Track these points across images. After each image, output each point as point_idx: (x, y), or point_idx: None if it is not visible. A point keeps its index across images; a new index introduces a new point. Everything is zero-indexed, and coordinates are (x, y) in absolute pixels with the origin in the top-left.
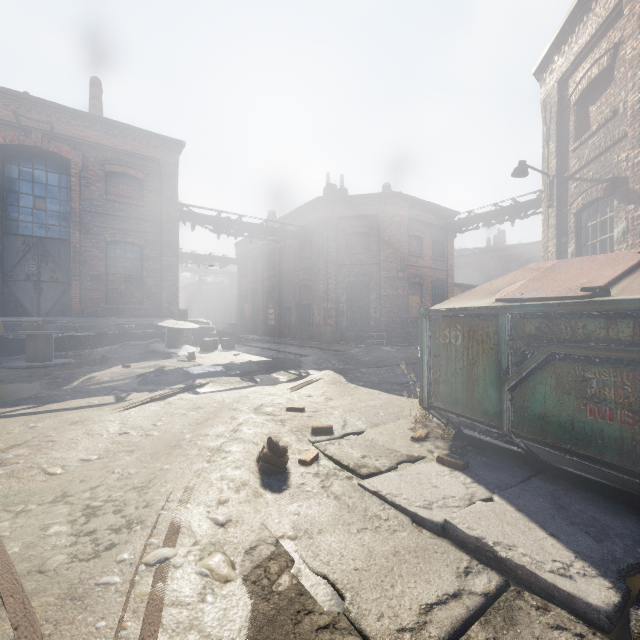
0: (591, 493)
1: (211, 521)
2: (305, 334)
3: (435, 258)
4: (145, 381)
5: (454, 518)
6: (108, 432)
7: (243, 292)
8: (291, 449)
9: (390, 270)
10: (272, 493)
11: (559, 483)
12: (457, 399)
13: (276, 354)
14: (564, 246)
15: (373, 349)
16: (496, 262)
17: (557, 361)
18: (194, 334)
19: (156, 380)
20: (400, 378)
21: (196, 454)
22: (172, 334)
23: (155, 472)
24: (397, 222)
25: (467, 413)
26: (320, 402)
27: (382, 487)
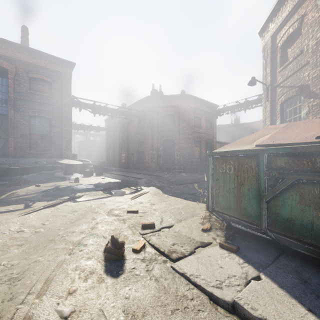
0: (318, 268)
1: (58, 314)
2: (141, 167)
3: (207, 128)
4: (46, 194)
5: (240, 299)
6: (10, 230)
7: (108, 145)
8: (128, 240)
9: (185, 134)
10: (111, 278)
11: (296, 260)
12: (230, 206)
13: (125, 178)
14: (274, 121)
15: (176, 175)
16: (235, 131)
17: (301, 184)
18: (80, 167)
19: (53, 194)
20: (191, 191)
21: (62, 248)
22: (67, 167)
23: (30, 263)
24: (188, 109)
25: (237, 215)
26: (147, 206)
27: (187, 269)
